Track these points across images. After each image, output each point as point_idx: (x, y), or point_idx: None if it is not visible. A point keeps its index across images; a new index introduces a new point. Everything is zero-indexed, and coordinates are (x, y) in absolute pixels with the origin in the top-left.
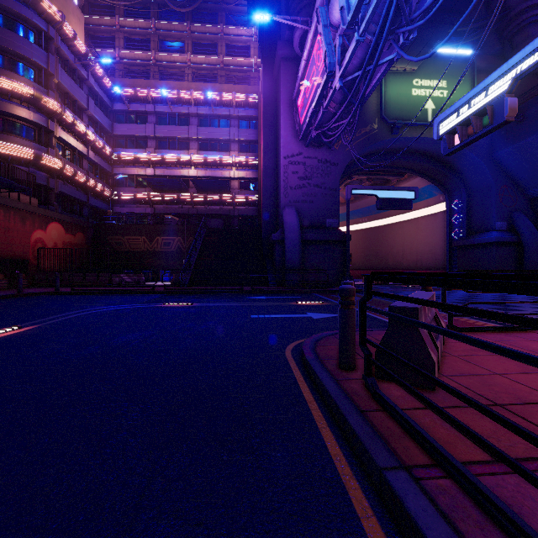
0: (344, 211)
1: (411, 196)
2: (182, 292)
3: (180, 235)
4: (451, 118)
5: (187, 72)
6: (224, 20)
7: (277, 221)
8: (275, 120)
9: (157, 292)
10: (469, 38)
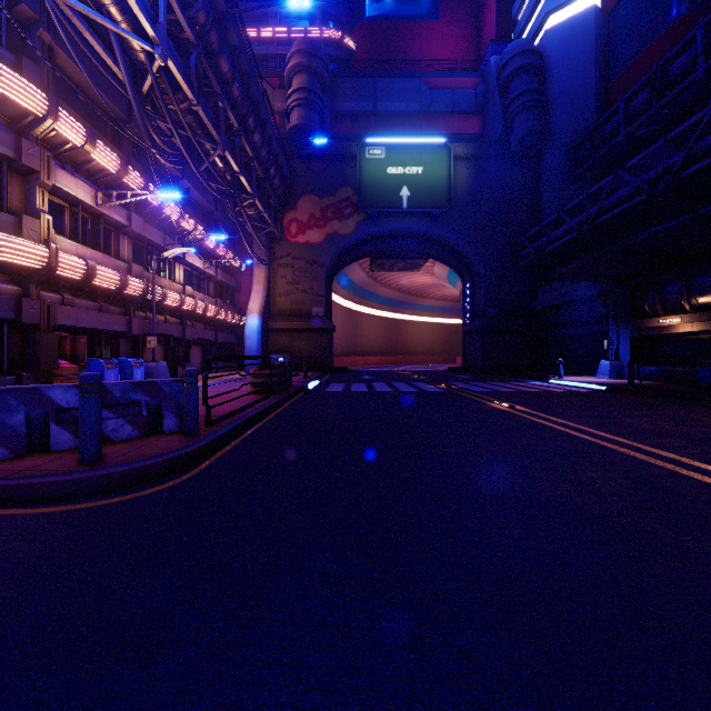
0: None
1: None
2: None
3: None
4: None
5: None
6: None
7: None
8: None
9: None
10: None
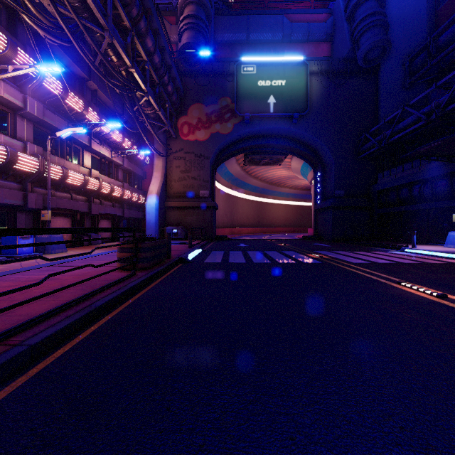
0: None
1: None
2: None
3: None
4: None
5: None
6: None
7: None
8: None
9: None
10: None
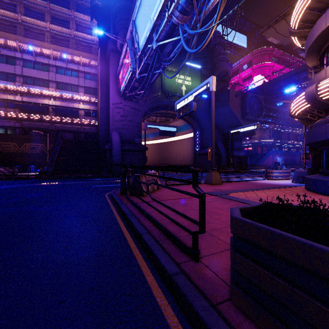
0: (148, 133)
1: (175, 130)
2: (49, 178)
3: (43, 143)
4: (180, 104)
5: (47, 34)
6: (75, 8)
7: (108, 138)
8: (107, 81)
9: (31, 178)
10: (199, 60)
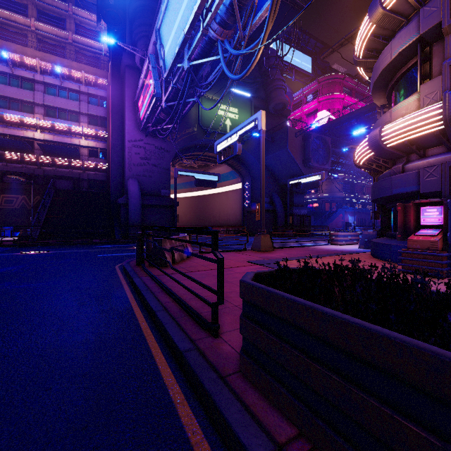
0: (181, 182)
1: (216, 179)
2: (34, 244)
3: (25, 194)
4: (221, 145)
5: (31, 36)
6: (73, 1)
7: (123, 188)
8: (121, 109)
9: (6, 246)
10: (249, 87)
